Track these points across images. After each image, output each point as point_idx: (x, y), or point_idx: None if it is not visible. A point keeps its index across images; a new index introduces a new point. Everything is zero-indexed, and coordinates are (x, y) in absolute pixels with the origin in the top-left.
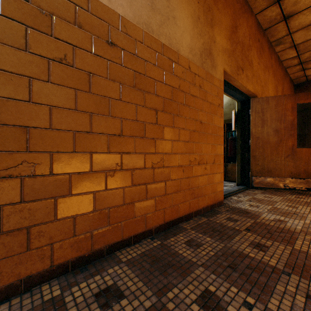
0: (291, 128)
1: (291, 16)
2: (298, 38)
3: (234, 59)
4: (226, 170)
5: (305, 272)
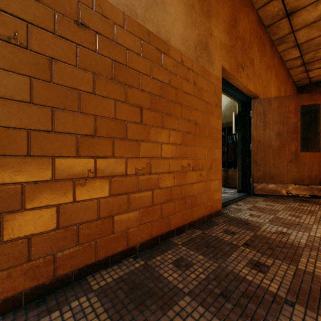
0: (294, 131)
1: (294, 12)
2: (301, 37)
3: (234, 55)
4: (227, 176)
5: (312, 300)
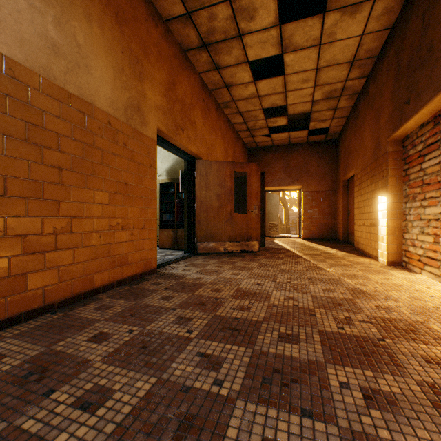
0: (230, 194)
1: (231, 86)
2: (241, 107)
3: (172, 118)
4: (177, 237)
5: (189, 306)
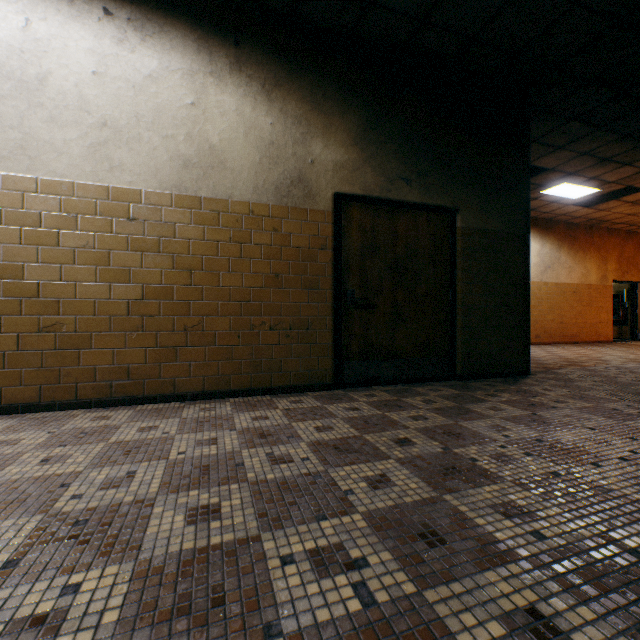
0: None
1: None
2: None
3: (620, 270)
4: (620, 331)
5: (631, 345)
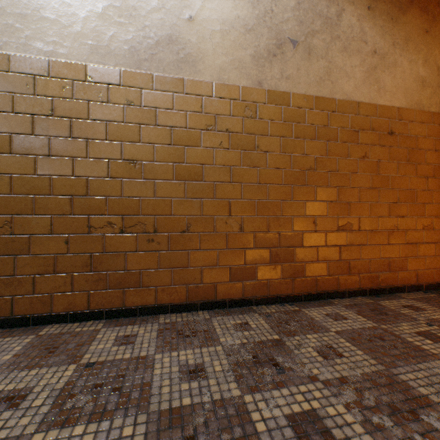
0: None
1: None
2: None
3: None
4: None
5: None
